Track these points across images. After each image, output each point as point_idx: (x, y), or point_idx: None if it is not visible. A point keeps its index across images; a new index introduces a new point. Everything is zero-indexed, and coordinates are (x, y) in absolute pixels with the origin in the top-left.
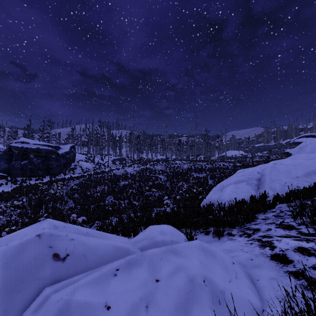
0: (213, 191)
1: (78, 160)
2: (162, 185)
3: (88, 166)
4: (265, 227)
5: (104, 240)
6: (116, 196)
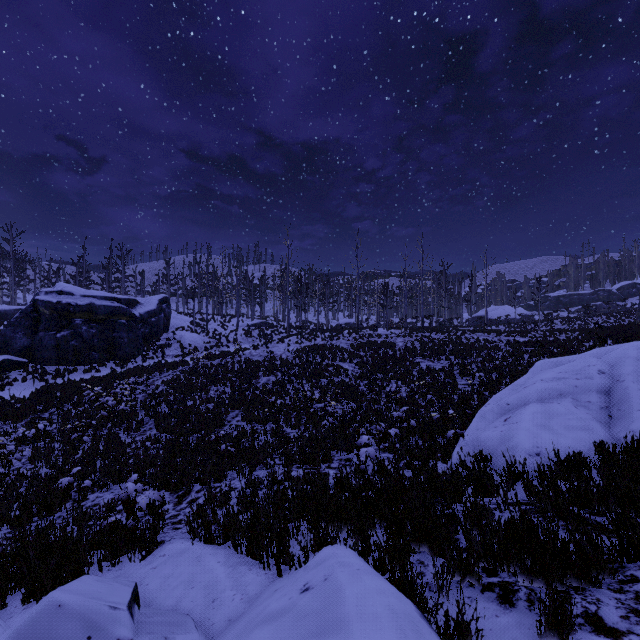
0: (480, 417)
1: (176, 328)
2: (349, 387)
3: (194, 340)
4: None
5: None
6: (248, 412)
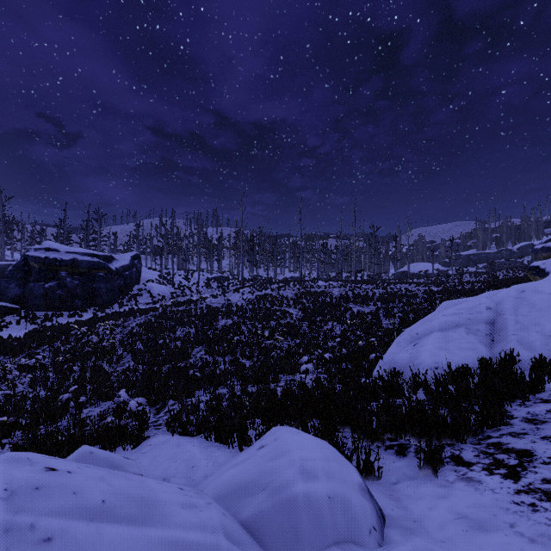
0: (396, 344)
1: (146, 281)
2: (294, 327)
3: (162, 290)
4: (547, 448)
5: (148, 530)
6: (209, 347)
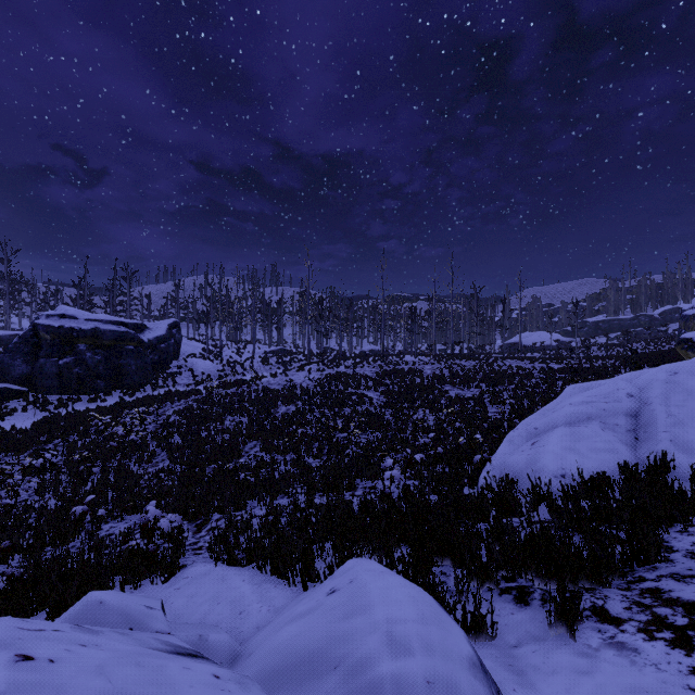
0: (508, 442)
1: (187, 355)
2: (374, 416)
3: (207, 368)
4: None
5: None
6: (266, 442)
